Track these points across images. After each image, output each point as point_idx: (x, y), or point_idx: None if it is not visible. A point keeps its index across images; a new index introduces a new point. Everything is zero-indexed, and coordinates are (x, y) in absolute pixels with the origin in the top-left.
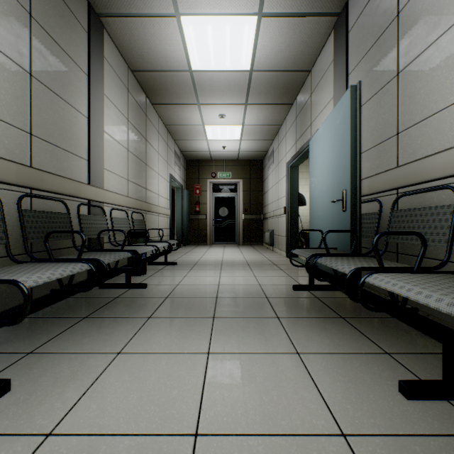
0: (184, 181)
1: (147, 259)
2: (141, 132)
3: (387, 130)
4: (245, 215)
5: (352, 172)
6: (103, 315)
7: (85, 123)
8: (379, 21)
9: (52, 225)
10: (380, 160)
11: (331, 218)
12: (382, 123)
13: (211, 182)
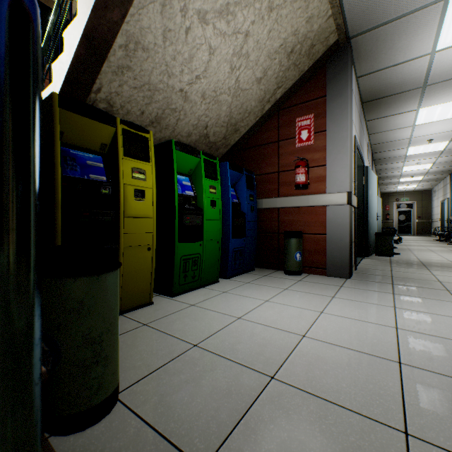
0: None
1: None
2: None
3: None
4: (418, 220)
5: (447, 215)
6: None
7: None
8: None
9: None
10: None
11: (446, 224)
12: None
13: (395, 203)
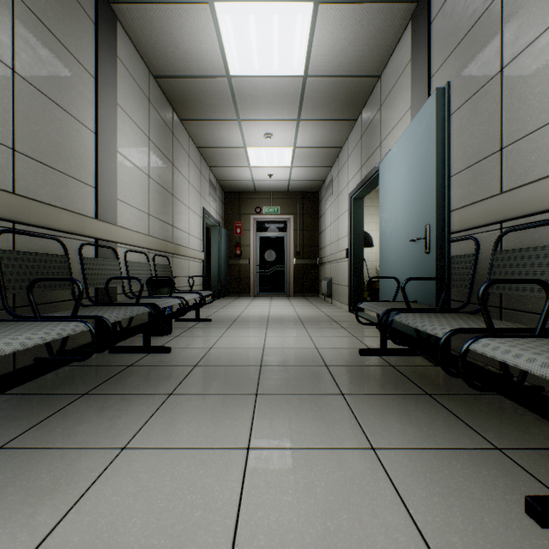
0: (221, 218)
1: (172, 315)
2: (166, 154)
3: (486, 145)
4: (297, 259)
5: (438, 201)
6: (109, 390)
7: (91, 139)
8: (474, 2)
9: (43, 270)
10: (476, 185)
11: (409, 262)
12: (479, 137)
13: (255, 219)
